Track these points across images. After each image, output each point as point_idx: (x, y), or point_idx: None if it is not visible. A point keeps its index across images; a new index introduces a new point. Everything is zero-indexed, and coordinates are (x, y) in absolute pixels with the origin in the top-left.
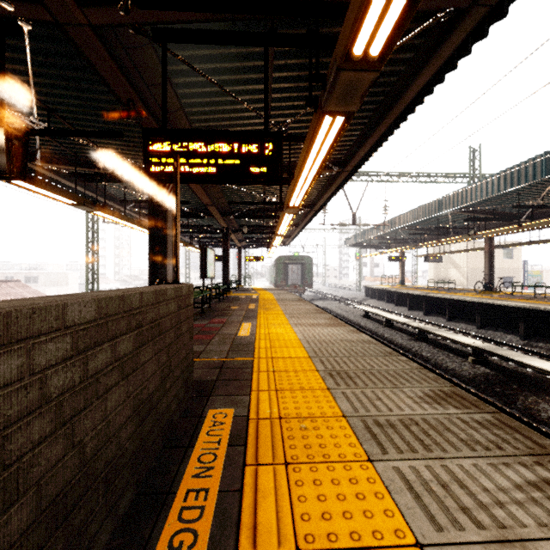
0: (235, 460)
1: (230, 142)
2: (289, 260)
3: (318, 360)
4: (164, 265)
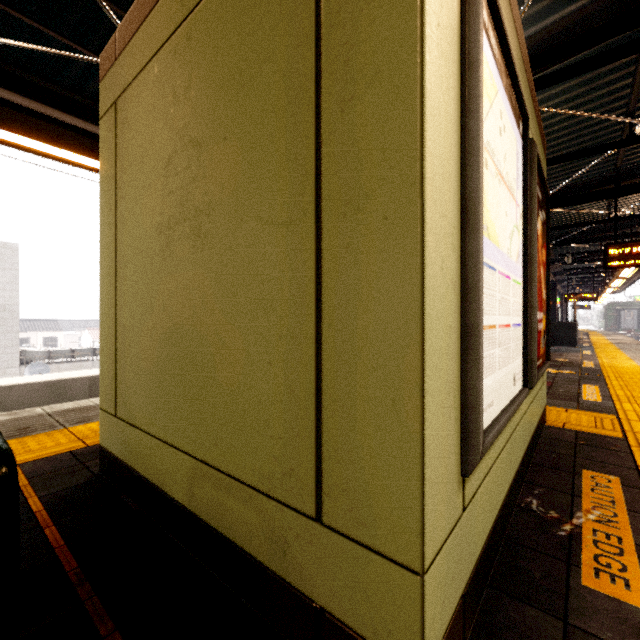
0: (589, 340)
1: (584, 295)
2: (621, 306)
3: (608, 339)
4: (554, 317)
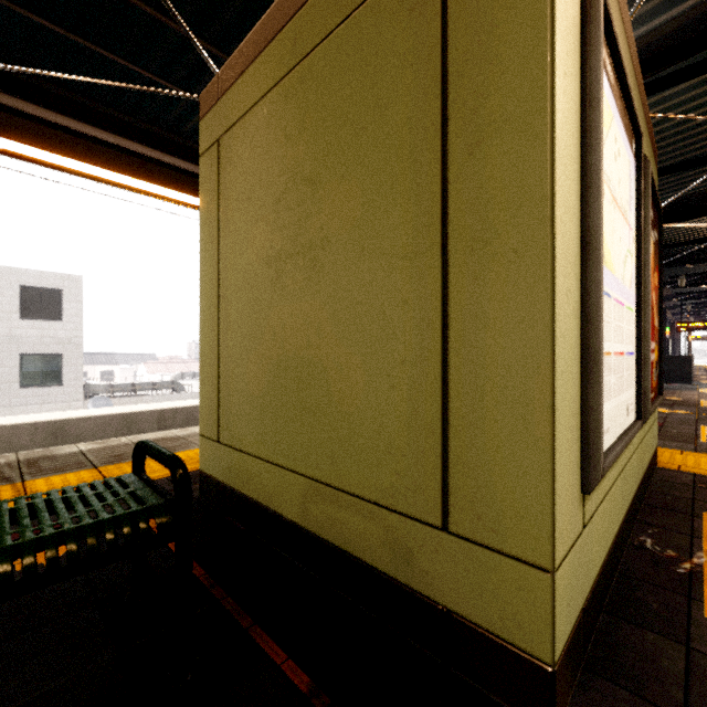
0: None
1: (701, 323)
2: None
3: None
4: (664, 350)
